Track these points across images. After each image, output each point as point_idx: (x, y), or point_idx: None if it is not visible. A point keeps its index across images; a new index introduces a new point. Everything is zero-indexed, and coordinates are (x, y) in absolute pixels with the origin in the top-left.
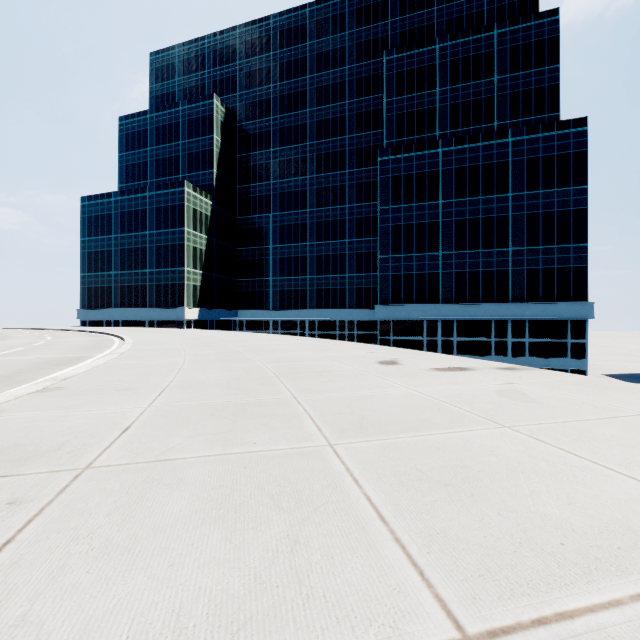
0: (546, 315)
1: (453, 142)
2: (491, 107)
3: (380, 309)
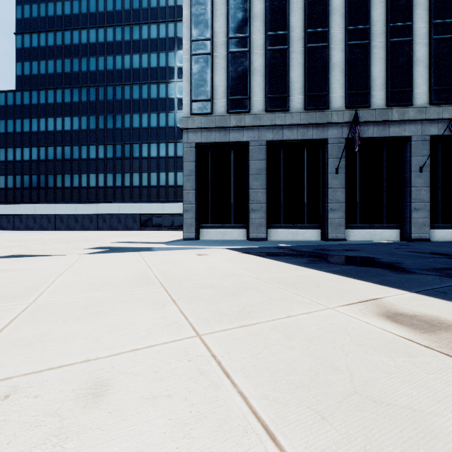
0: None
1: None
2: None
3: None
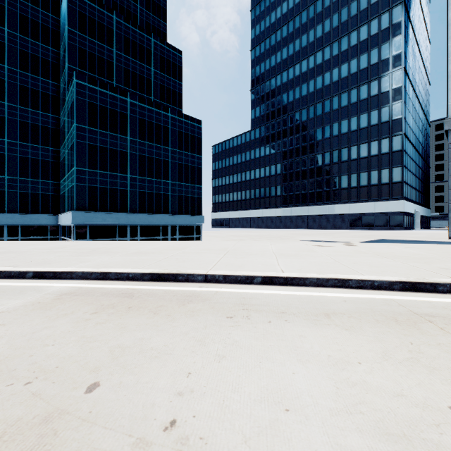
0: (187, 222)
1: (138, 99)
2: (150, 86)
3: (78, 215)
